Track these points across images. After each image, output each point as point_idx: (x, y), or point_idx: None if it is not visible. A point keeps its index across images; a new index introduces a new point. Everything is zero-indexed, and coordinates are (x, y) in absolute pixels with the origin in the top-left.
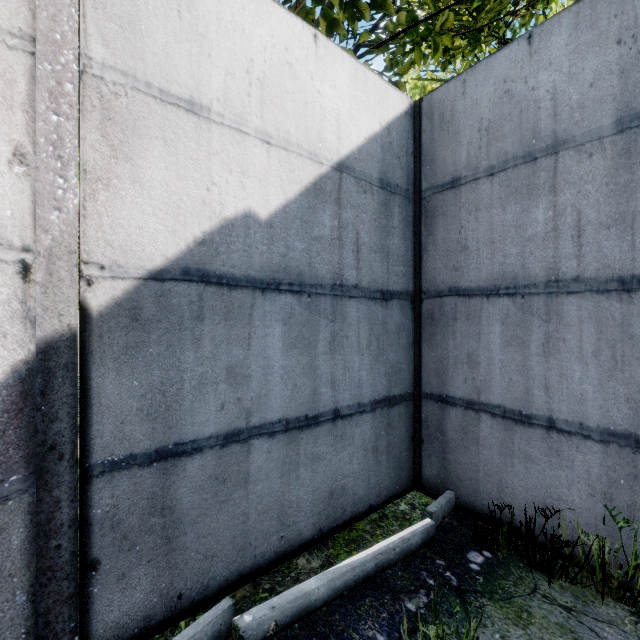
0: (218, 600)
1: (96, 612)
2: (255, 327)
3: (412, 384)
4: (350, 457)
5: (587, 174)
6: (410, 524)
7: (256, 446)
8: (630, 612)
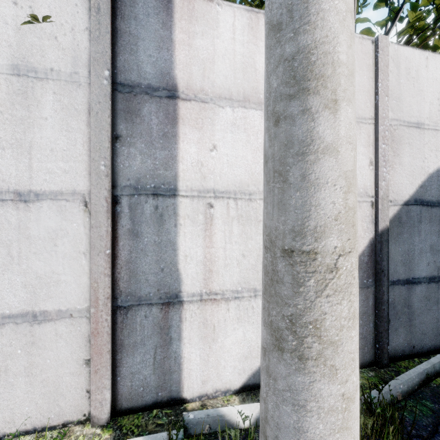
0: (426, 356)
1: (389, 340)
2: None
3: None
4: None
5: None
6: None
7: None
8: None
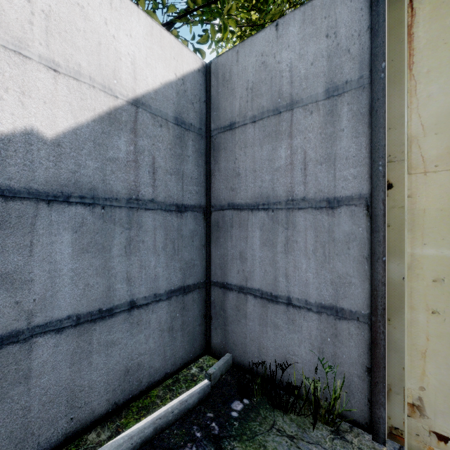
0: None
1: None
2: (39, 235)
3: (204, 275)
4: (146, 338)
5: (309, 126)
6: (195, 384)
7: (40, 343)
8: (331, 431)
